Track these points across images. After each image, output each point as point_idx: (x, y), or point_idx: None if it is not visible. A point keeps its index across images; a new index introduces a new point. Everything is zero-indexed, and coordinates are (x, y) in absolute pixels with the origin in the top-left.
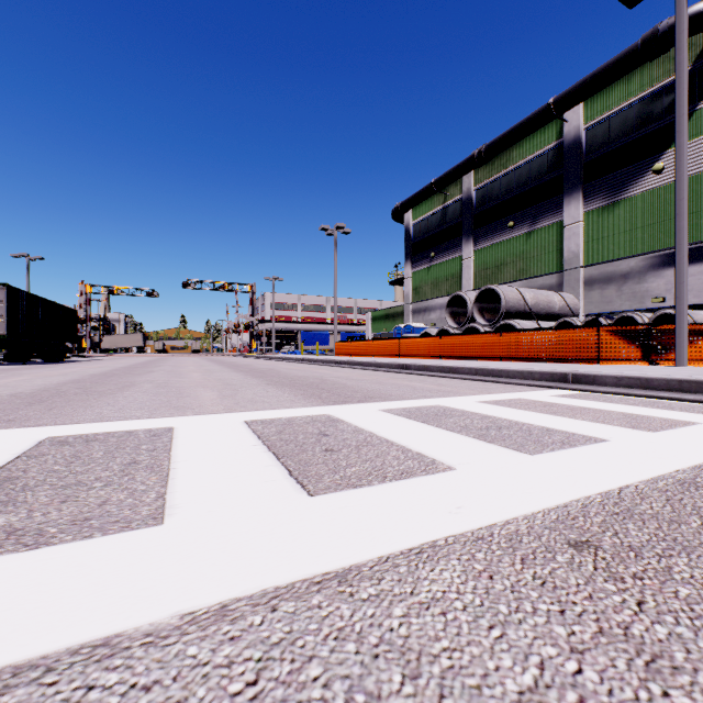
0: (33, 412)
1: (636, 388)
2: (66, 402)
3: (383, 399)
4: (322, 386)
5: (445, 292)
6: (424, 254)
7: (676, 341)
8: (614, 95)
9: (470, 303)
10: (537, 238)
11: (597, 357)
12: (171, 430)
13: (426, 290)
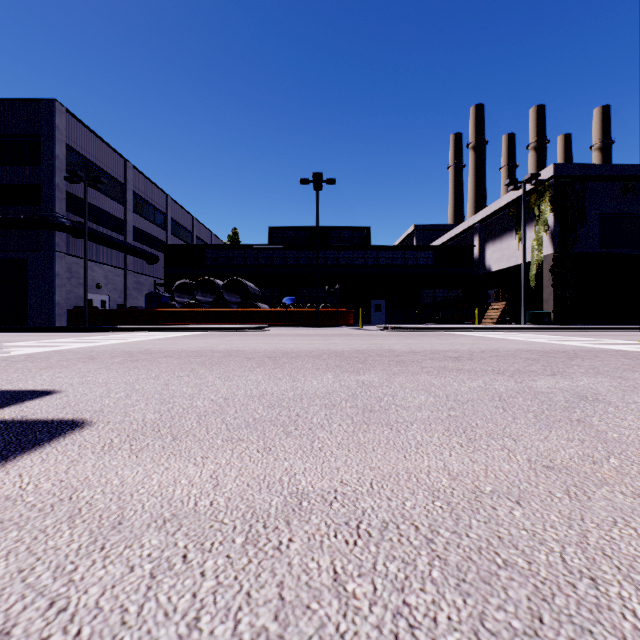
0: None
1: None
2: None
3: None
4: None
5: None
6: None
7: None
8: None
9: None
10: None
11: None
12: None
13: None
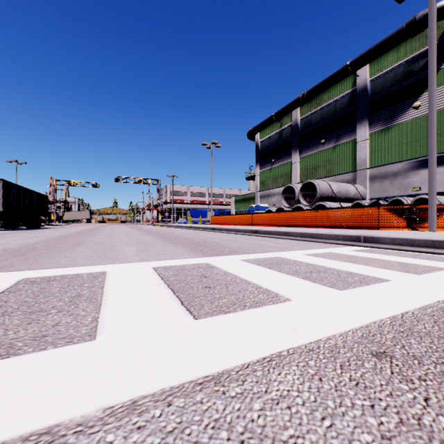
0: (16, 261)
1: (405, 245)
2: (38, 255)
3: (243, 252)
4: (203, 244)
5: (281, 184)
6: (268, 160)
7: (429, 215)
8: (388, 59)
9: (297, 191)
10: (339, 150)
11: (378, 225)
12: (105, 273)
13: (269, 183)
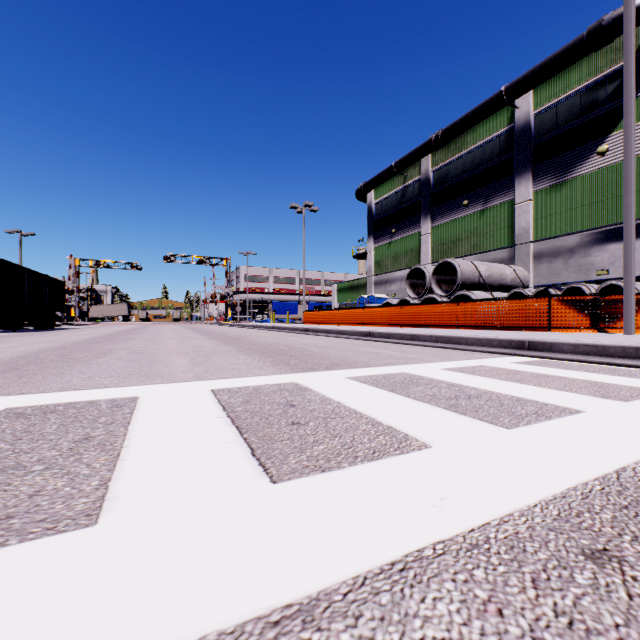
0: (2, 380)
1: (593, 355)
2: (39, 370)
3: (350, 366)
4: (291, 353)
5: (405, 266)
6: (385, 230)
7: (624, 310)
8: (561, 83)
9: (428, 275)
10: (490, 216)
11: (548, 325)
12: (136, 399)
13: (387, 264)
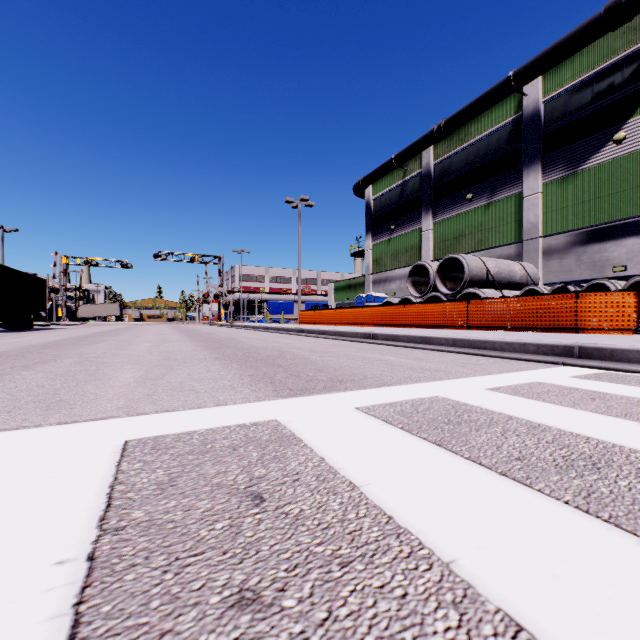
0: None
1: None
2: None
3: (357, 384)
4: (279, 361)
5: (404, 263)
6: (384, 227)
7: None
8: (573, 67)
9: (432, 272)
10: (495, 210)
11: (576, 326)
12: None
13: (386, 261)
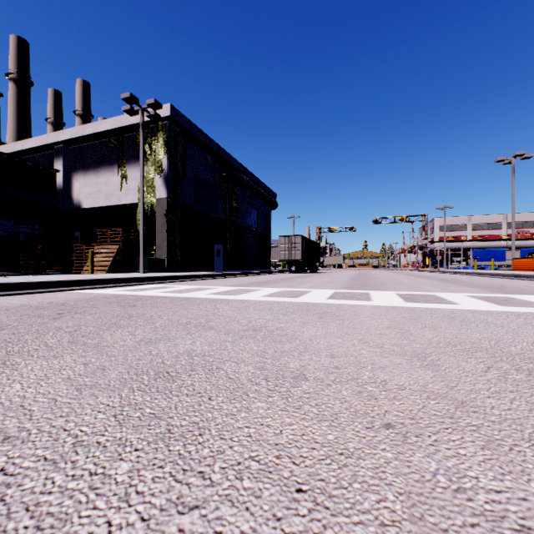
0: (371, 288)
1: None
2: (373, 286)
3: None
4: (501, 288)
5: None
6: None
7: None
8: None
9: None
10: None
11: None
12: (434, 295)
13: None
